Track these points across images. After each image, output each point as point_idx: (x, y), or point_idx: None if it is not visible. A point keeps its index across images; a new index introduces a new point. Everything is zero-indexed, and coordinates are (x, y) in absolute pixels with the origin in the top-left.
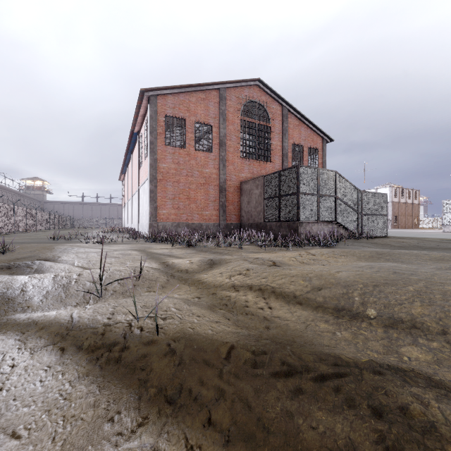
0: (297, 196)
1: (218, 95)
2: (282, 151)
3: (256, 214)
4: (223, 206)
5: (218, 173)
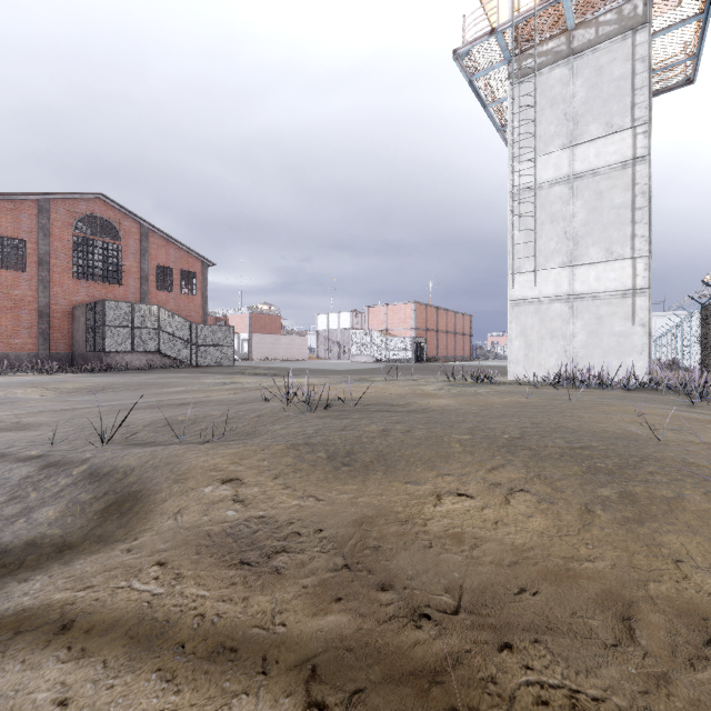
0: (102, 329)
1: (37, 206)
2: (141, 273)
3: (83, 344)
4: (44, 334)
5: (37, 296)
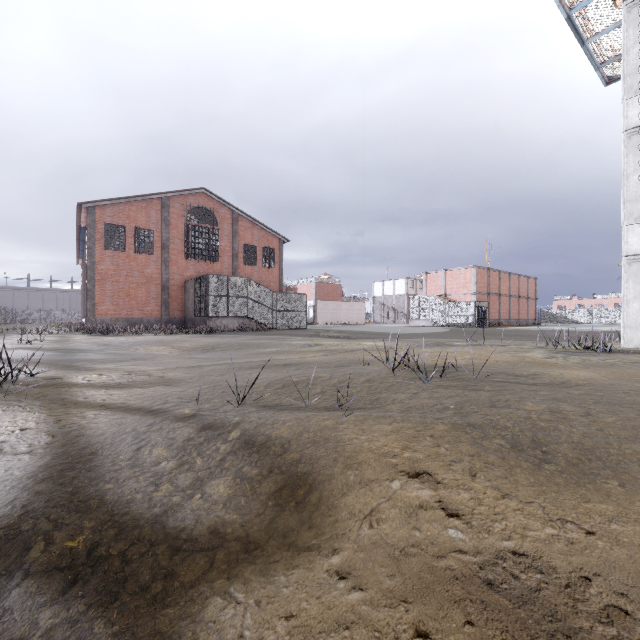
0: (206, 298)
1: (161, 203)
2: (232, 251)
3: (192, 310)
4: (165, 303)
5: (161, 273)
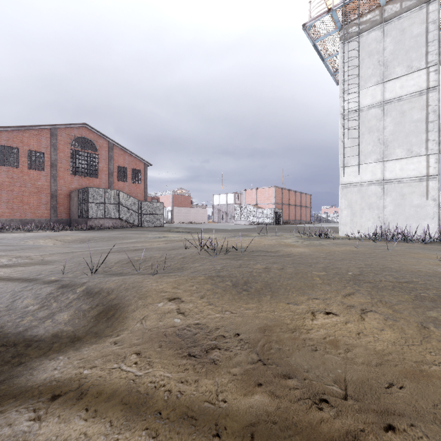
0: (87, 204)
1: (50, 132)
2: (109, 171)
3: (76, 213)
4: (54, 207)
5: (50, 185)
